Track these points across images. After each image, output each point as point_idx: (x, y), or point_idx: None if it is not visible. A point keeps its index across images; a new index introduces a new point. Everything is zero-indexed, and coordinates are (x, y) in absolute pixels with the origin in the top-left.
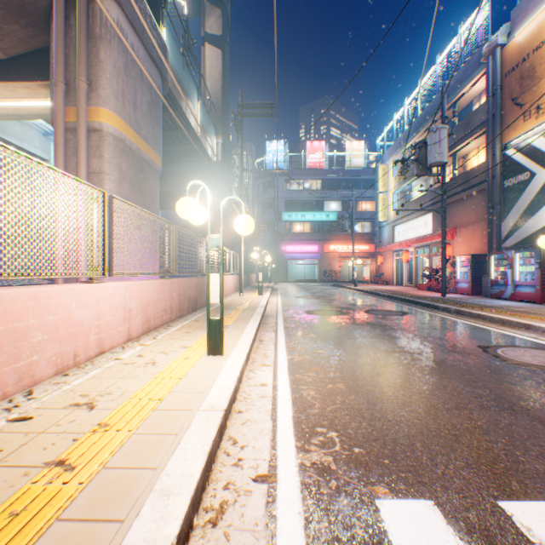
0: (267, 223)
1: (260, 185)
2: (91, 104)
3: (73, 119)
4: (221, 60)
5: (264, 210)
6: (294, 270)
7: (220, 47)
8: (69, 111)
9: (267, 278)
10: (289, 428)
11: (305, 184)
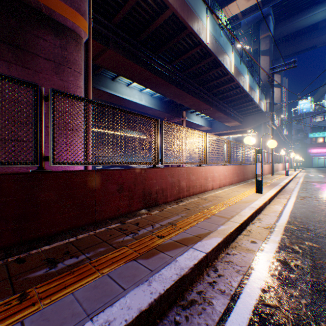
0: (299, 139)
1: (294, 120)
2: (266, 138)
3: (263, 140)
4: (279, 92)
5: (296, 133)
6: (316, 161)
7: (279, 87)
8: (263, 139)
9: (299, 165)
10: (303, 174)
11: (324, 117)
